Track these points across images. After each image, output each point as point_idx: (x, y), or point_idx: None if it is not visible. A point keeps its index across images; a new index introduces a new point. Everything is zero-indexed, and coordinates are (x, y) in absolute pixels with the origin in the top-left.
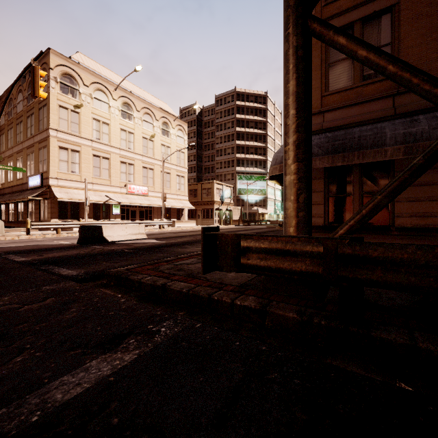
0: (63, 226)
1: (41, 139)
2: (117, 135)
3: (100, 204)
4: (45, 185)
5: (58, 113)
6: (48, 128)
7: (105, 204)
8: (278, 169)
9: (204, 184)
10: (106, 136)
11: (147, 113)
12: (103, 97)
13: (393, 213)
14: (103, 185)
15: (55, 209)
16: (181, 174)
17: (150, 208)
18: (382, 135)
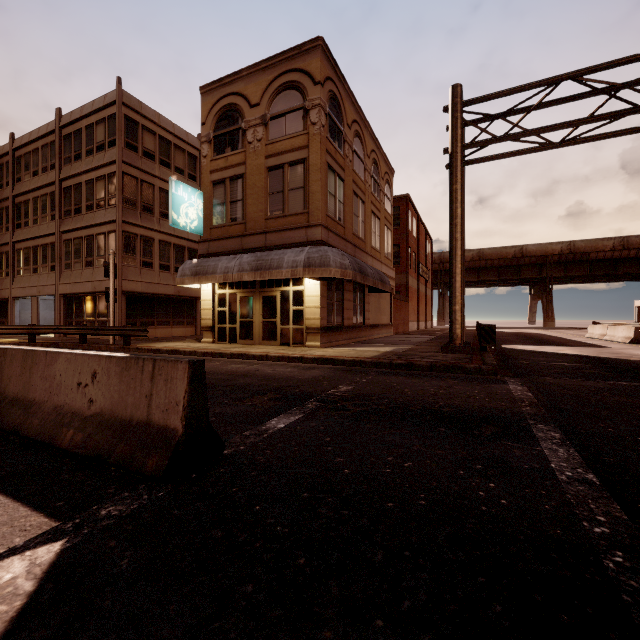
0: None
1: None
2: None
3: None
4: None
5: None
6: None
7: None
8: (340, 273)
9: None
10: None
11: None
12: None
13: (342, 316)
14: None
15: None
16: None
17: None
18: (367, 270)
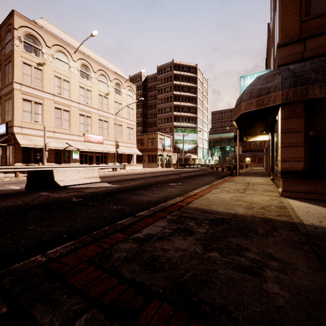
0: (21, 170)
1: (7, 92)
2: (76, 91)
3: (61, 150)
4: (10, 133)
5: (22, 69)
6: (13, 81)
7: (66, 150)
8: (254, 104)
9: (149, 135)
10: (66, 92)
11: (102, 75)
12: (64, 58)
13: None
14: (64, 134)
15: (18, 154)
16: (131, 126)
17: (105, 154)
18: None
